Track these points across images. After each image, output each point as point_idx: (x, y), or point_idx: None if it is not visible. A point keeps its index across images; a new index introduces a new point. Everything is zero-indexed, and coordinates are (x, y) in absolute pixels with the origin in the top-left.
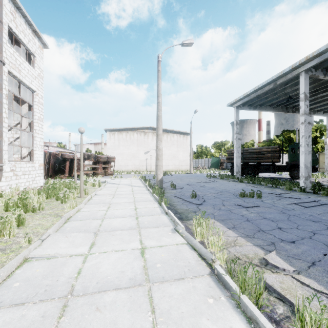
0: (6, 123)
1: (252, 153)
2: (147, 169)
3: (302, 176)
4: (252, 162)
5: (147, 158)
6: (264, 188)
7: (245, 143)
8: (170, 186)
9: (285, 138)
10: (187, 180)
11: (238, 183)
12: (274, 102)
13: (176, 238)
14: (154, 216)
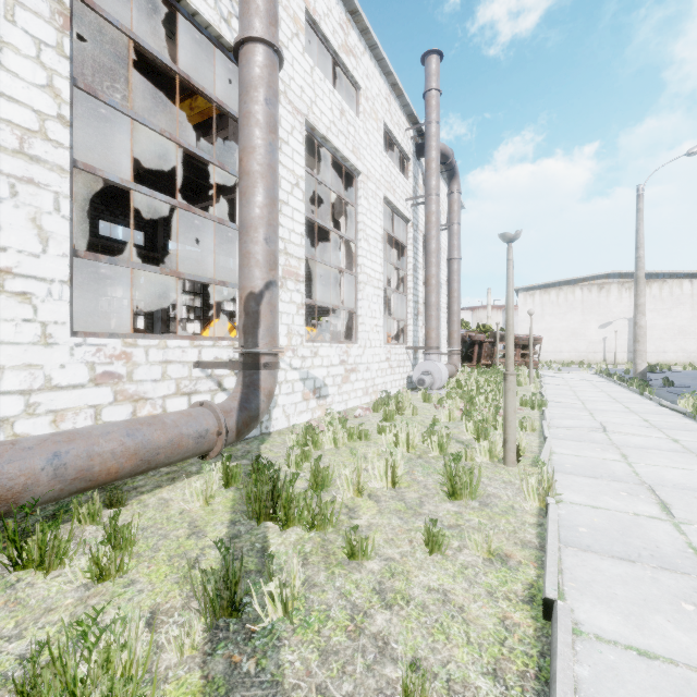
0: (445, 308)
1: None
2: (607, 360)
3: None
4: None
5: (607, 337)
6: None
7: None
8: (663, 384)
9: None
10: None
11: None
12: None
13: (658, 408)
14: (634, 400)
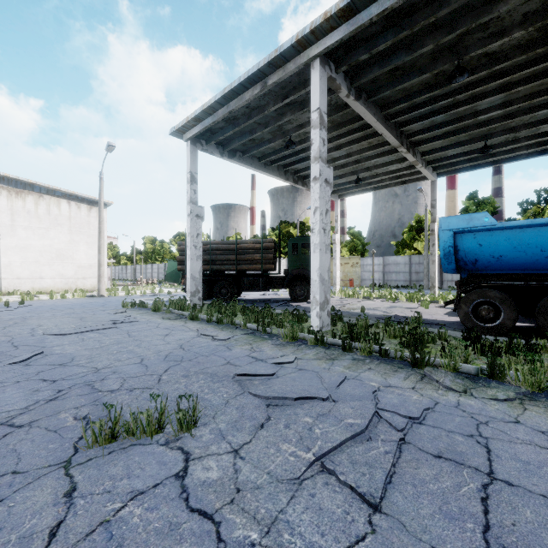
0: None
1: (228, 251)
2: None
3: (314, 302)
4: (228, 269)
5: None
6: (237, 342)
7: (227, 238)
8: None
9: (283, 233)
10: (36, 323)
11: (185, 323)
12: (266, 153)
13: None
14: None
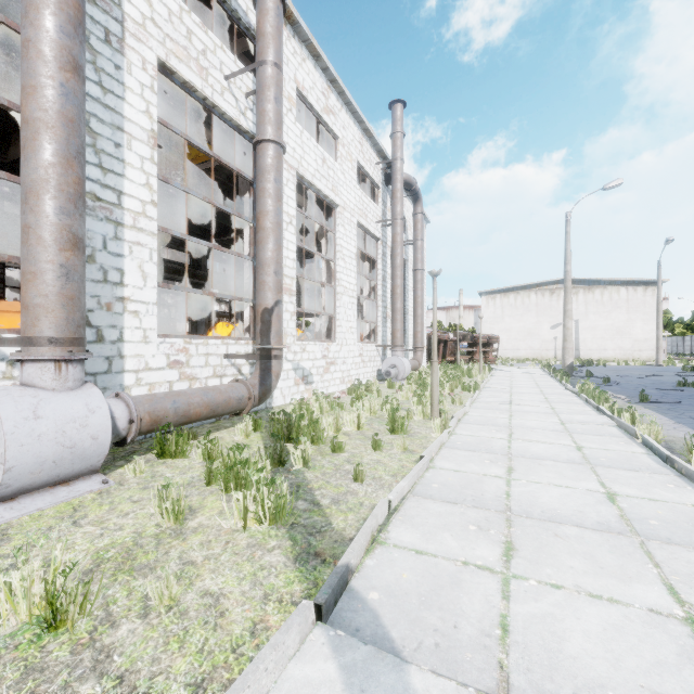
0: (412, 312)
1: None
2: (557, 357)
3: None
4: None
5: (557, 336)
6: None
7: None
8: (586, 375)
9: None
10: (628, 372)
11: None
12: None
13: (564, 391)
14: (552, 386)
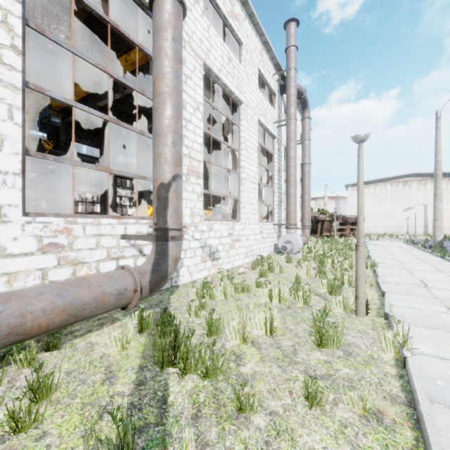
0: (299, 198)
1: None
2: (409, 233)
3: None
4: None
5: (409, 217)
6: None
7: None
8: None
9: None
10: None
11: None
12: None
13: None
14: (438, 261)
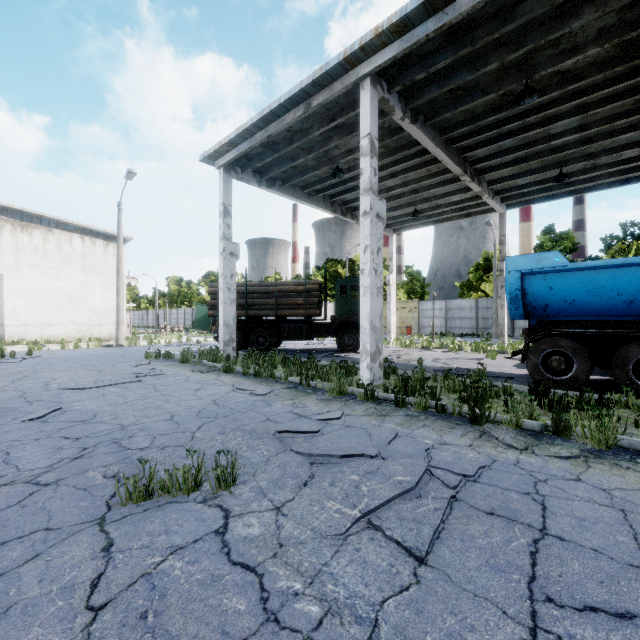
0: None
1: (266, 294)
2: None
3: (365, 352)
4: (266, 315)
5: None
6: (277, 397)
7: (265, 279)
8: None
9: (330, 273)
10: (49, 376)
11: (218, 376)
12: (310, 182)
13: None
14: None
